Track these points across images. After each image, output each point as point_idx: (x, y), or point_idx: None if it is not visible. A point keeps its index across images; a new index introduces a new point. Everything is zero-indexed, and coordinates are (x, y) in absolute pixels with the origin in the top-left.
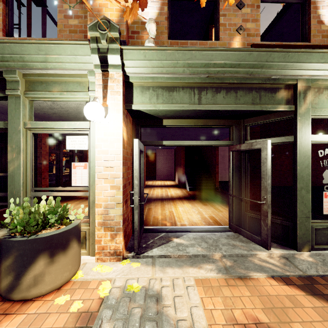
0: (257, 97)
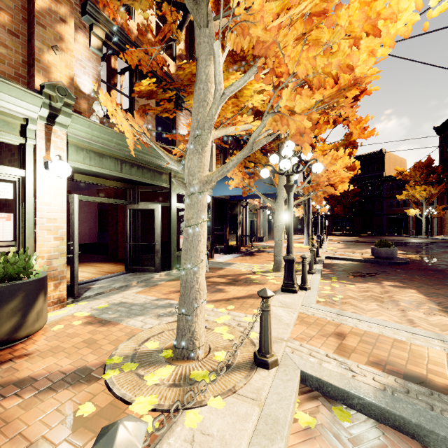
0: (153, 176)
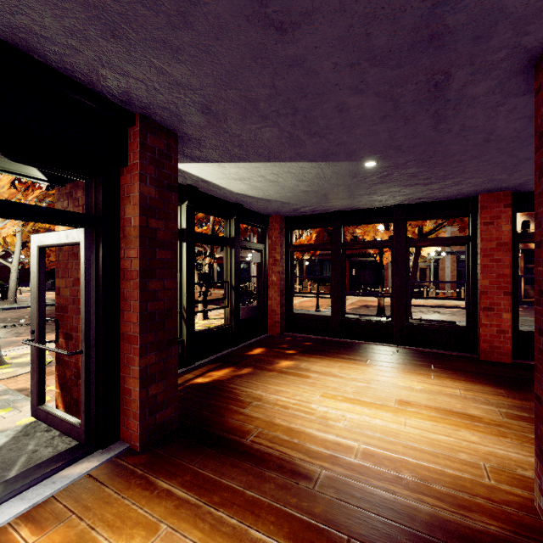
0: None
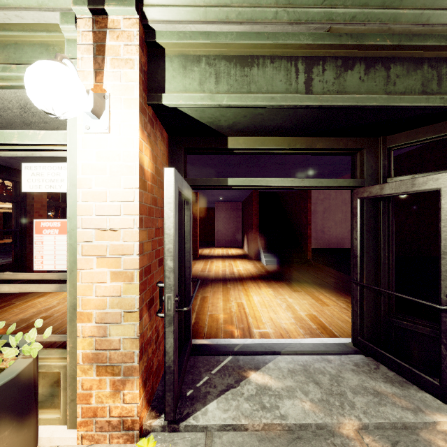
0: (433, 79)
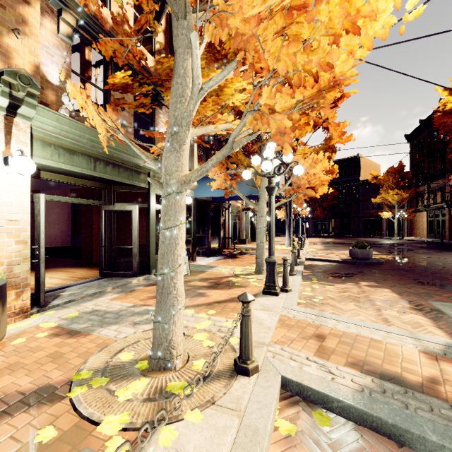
0: (131, 175)
